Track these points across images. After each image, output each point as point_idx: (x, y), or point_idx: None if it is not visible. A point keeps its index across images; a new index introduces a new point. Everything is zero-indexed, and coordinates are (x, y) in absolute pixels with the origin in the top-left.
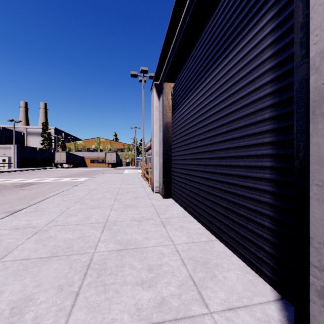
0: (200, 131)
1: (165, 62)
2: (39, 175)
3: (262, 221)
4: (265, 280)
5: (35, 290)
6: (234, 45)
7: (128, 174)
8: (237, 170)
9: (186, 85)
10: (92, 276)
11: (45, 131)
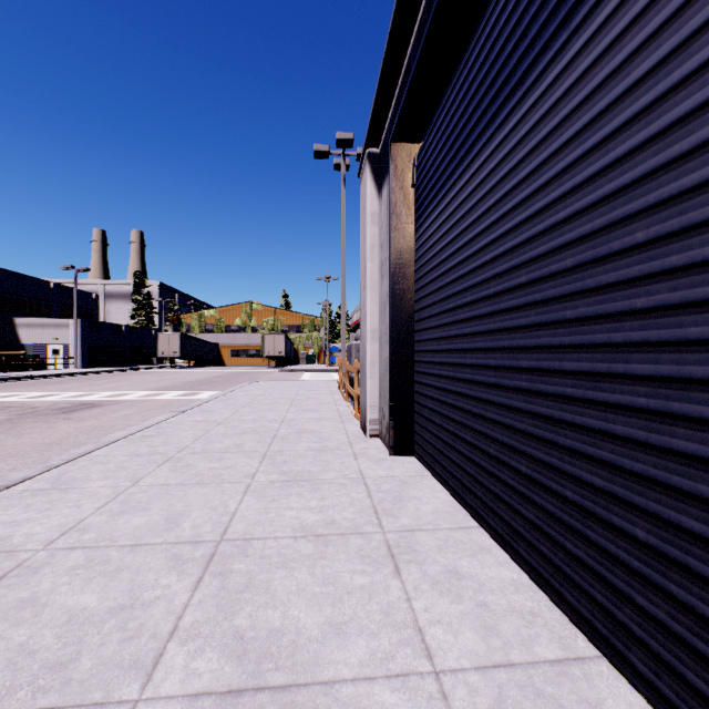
0: (513, 260)
1: (397, 85)
2: (119, 384)
3: None
4: None
5: None
6: None
7: (308, 384)
8: None
9: (459, 132)
10: None
11: (140, 290)
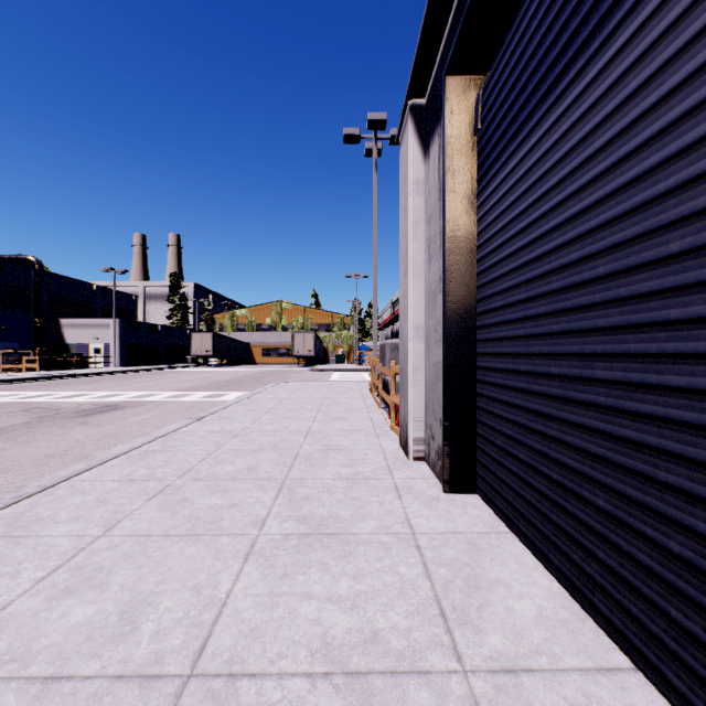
0: None
1: None
2: (150, 383)
3: None
4: None
5: None
6: None
7: (337, 386)
8: None
9: (575, 5)
10: None
11: (176, 291)
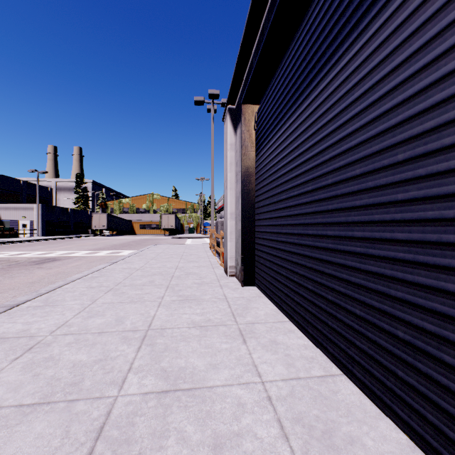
0: (305, 178)
1: (245, 71)
2: (69, 246)
3: None
4: None
5: None
6: (382, 4)
7: (191, 246)
8: (389, 249)
9: (279, 104)
10: None
11: (80, 185)
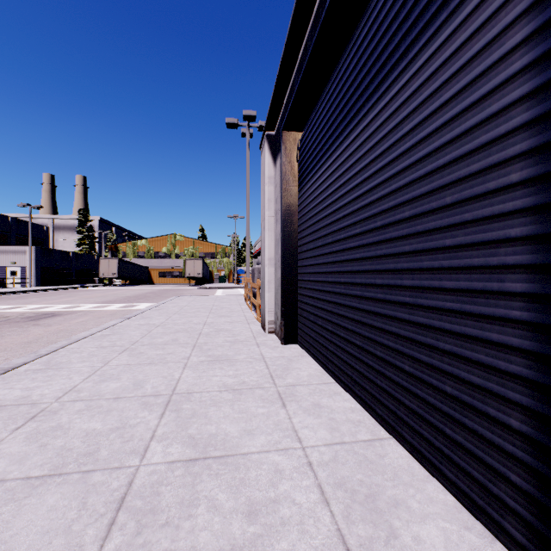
0: (353, 219)
1: (286, 93)
2: (71, 298)
3: (504, 416)
4: (511, 550)
5: None
6: (430, 34)
7: (222, 298)
8: (438, 298)
9: (324, 133)
10: (125, 529)
11: (84, 223)
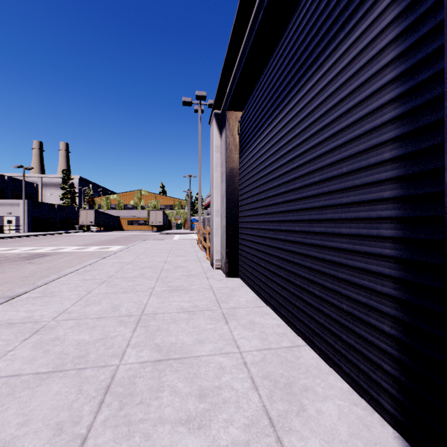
0: (279, 181)
1: (230, 81)
2: (57, 242)
3: (380, 324)
4: (384, 417)
5: (18, 432)
6: (333, 48)
7: (179, 242)
8: (338, 241)
9: (259, 114)
10: (111, 406)
11: (67, 181)
